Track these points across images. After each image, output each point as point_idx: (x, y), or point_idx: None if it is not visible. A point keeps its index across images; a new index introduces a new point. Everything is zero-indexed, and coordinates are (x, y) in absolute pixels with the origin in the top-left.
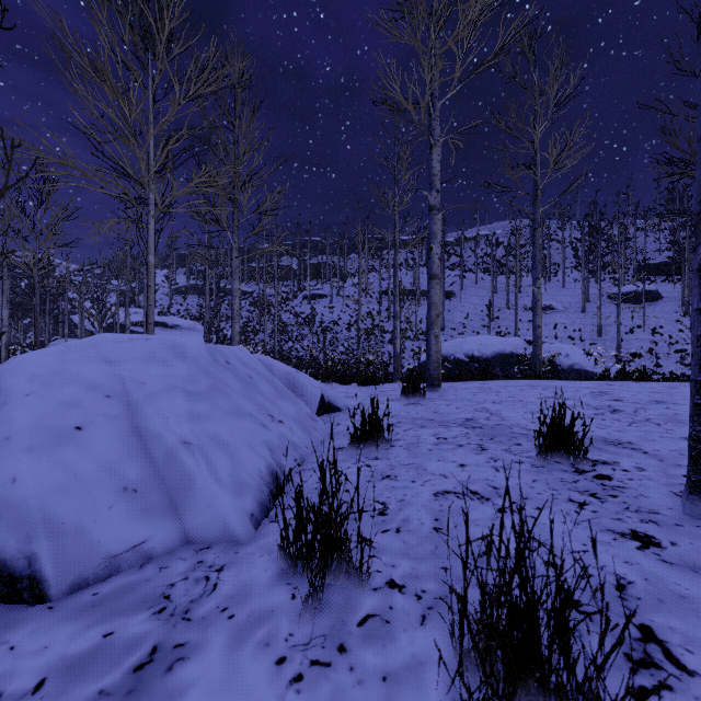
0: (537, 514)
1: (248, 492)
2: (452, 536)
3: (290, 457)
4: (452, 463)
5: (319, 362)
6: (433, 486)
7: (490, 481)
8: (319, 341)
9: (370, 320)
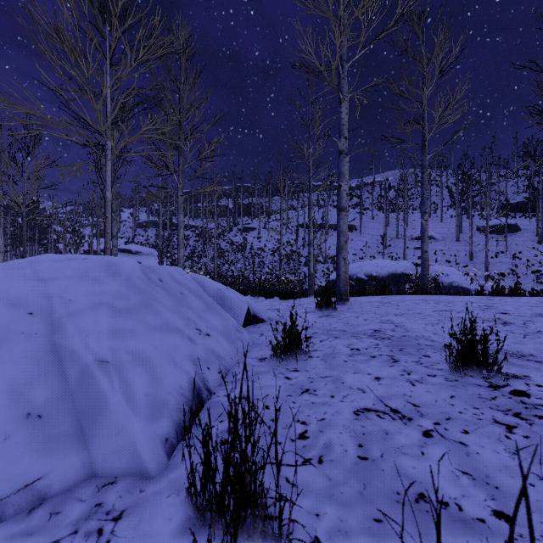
0: (466, 439)
1: (164, 413)
2: (380, 469)
3: (214, 369)
4: (368, 376)
5: (249, 280)
6: (352, 403)
7: (408, 397)
8: (249, 264)
9: (289, 247)
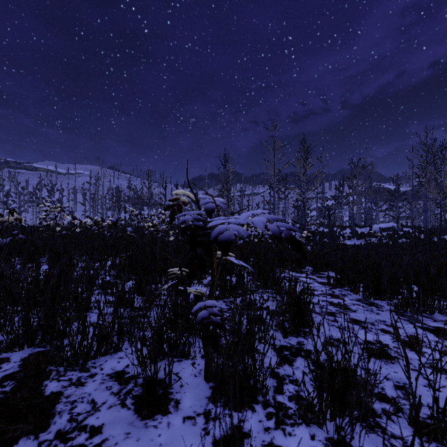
0: None
1: None
2: None
3: None
4: None
5: None
6: None
7: None
8: None
9: None
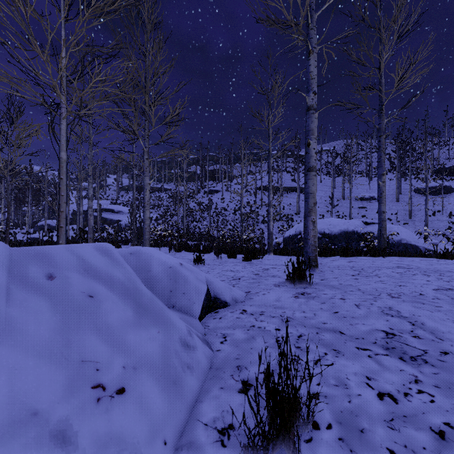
0: None
1: None
2: None
3: None
4: None
5: (214, 236)
6: None
7: None
8: (214, 221)
9: (249, 207)
